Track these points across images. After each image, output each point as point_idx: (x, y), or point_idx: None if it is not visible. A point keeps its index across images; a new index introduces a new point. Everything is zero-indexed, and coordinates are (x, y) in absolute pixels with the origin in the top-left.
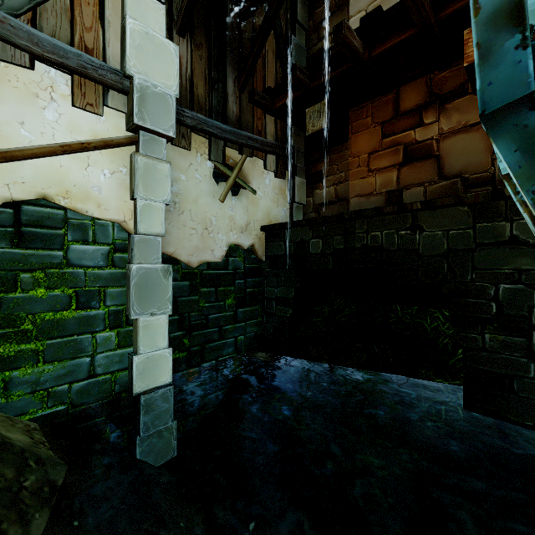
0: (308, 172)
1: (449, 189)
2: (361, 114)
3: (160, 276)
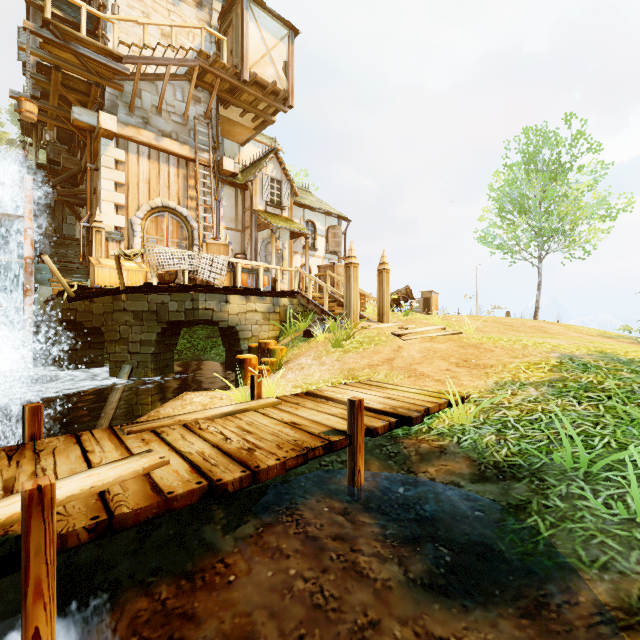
0: None
1: None
2: None
3: None
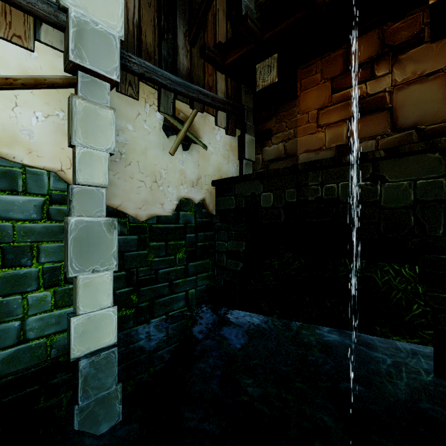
0: (258, 130)
1: (403, 141)
2: (310, 71)
3: (103, 230)
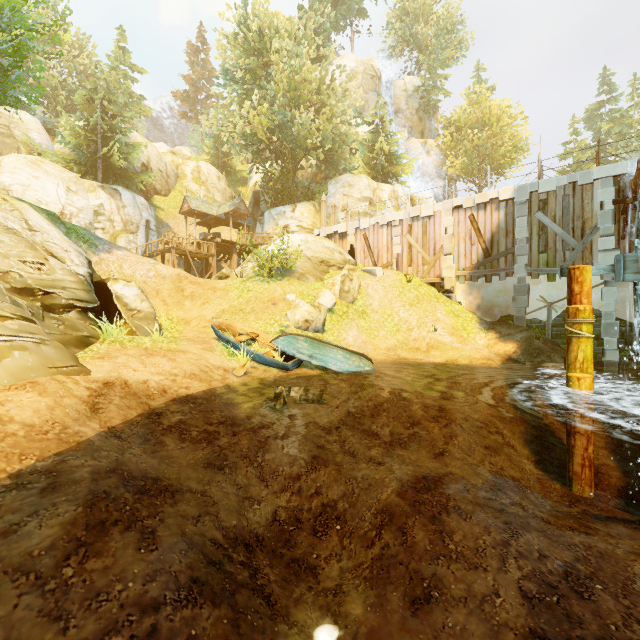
0: None
1: None
2: None
3: (613, 325)
